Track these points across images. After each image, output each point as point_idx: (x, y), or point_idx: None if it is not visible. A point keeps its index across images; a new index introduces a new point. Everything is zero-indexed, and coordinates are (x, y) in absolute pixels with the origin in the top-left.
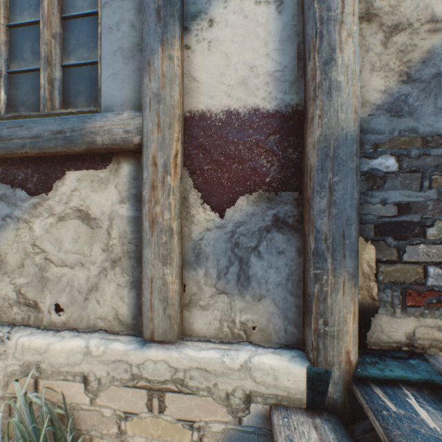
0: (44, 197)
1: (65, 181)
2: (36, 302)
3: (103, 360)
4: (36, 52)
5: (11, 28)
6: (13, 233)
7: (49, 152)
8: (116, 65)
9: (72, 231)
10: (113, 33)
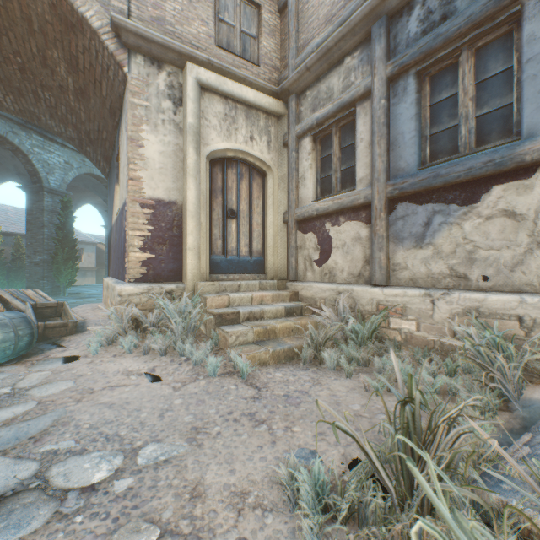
0: (472, 207)
1: (491, 194)
2: (464, 275)
3: (537, 307)
4: (451, 115)
5: (430, 107)
6: (446, 233)
7: (478, 176)
8: (539, 101)
9: (497, 225)
10: (536, 78)
